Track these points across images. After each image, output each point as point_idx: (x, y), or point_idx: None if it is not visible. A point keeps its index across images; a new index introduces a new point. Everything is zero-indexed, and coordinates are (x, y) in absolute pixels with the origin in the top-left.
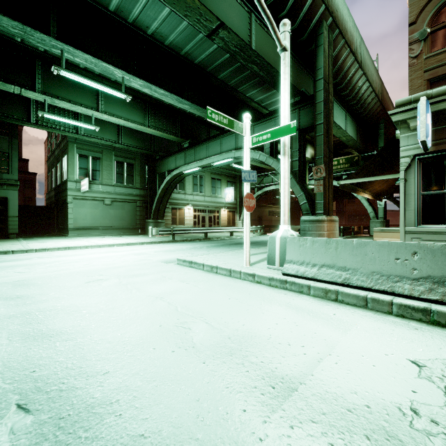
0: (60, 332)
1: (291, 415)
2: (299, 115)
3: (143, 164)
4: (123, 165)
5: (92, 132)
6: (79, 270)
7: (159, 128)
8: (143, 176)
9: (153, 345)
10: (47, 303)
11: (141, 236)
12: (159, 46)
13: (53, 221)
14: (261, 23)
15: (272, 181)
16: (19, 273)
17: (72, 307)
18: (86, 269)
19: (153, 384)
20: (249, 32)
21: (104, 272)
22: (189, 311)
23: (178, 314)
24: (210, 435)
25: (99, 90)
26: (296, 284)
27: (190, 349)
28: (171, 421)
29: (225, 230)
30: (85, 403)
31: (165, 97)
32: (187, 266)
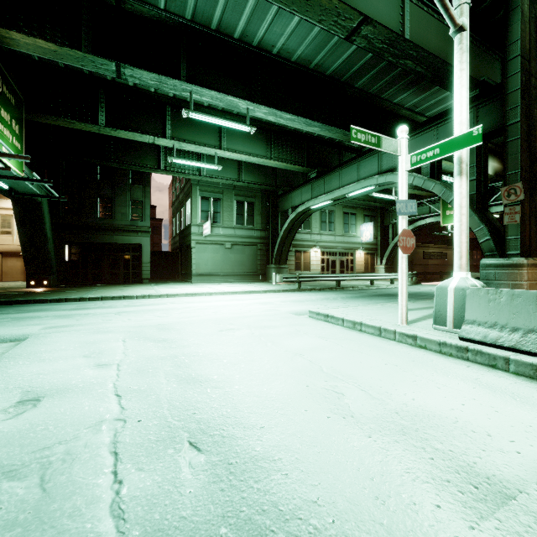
0: (207, 378)
1: (512, 530)
2: (477, 115)
3: (264, 201)
4: (243, 205)
5: (213, 172)
6: (210, 317)
7: (283, 159)
8: (264, 216)
9: (304, 406)
10: (189, 348)
11: (262, 283)
12: (285, 64)
13: (177, 266)
14: (418, 2)
15: (430, 211)
16: (158, 317)
17: (212, 355)
18: (215, 317)
19: (314, 449)
20: (401, 19)
21: (233, 321)
22: (337, 373)
23: (324, 375)
24: (397, 523)
25: (221, 127)
26: (484, 354)
27: (349, 418)
28: (345, 495)
29: (363, 277)
30: (248, 454)
31: (291, 122)
32: (322, 320)
